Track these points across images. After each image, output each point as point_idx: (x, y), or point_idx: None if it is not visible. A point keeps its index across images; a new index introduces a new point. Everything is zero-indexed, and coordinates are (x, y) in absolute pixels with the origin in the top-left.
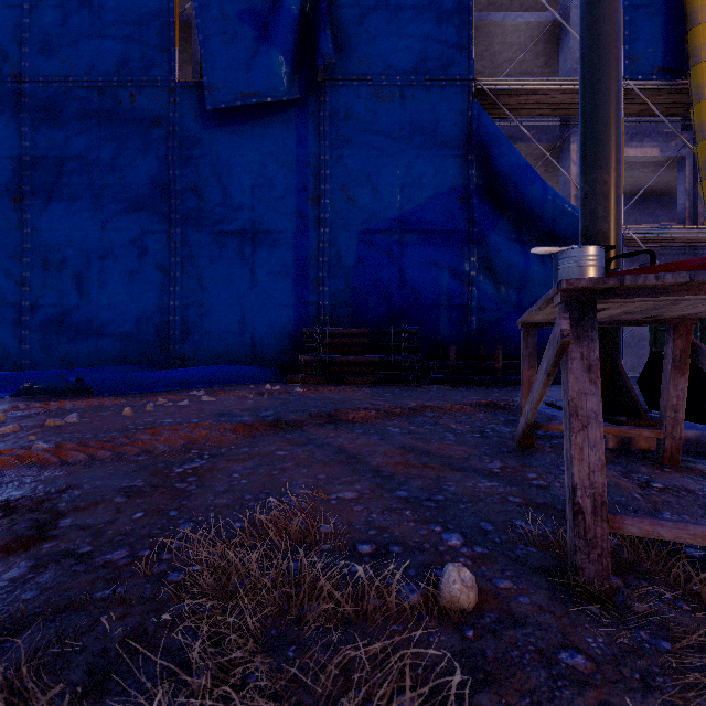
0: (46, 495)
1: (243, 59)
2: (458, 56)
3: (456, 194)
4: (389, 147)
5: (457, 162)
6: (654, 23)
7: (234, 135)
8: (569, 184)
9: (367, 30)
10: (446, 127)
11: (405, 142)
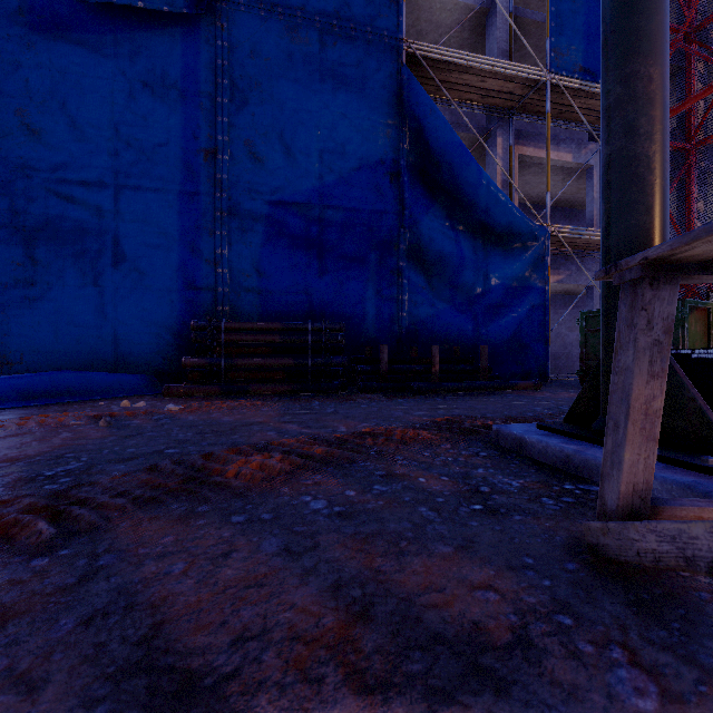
0: None
1: None
2: (387, 9)
3: (385, 169)
4: (307, 101)
5: (386, 132)
6: (576, 21)
7: (87, 46)
8: (495, 179)
9: None
10: (374, 89)
11: (326, 98)
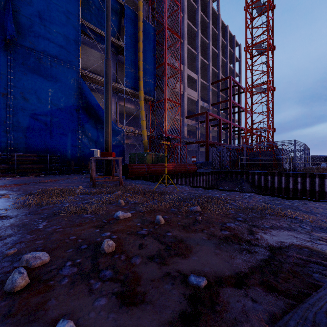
0: None
1: None
2: (75, 59)
3: (74, 108)
4: (45, 82)
5: (74, 96)
6: (132, 75)
7: None
8: (112, 111)
9: (34, 31)
10: (70, 83)
11: (53, 83)
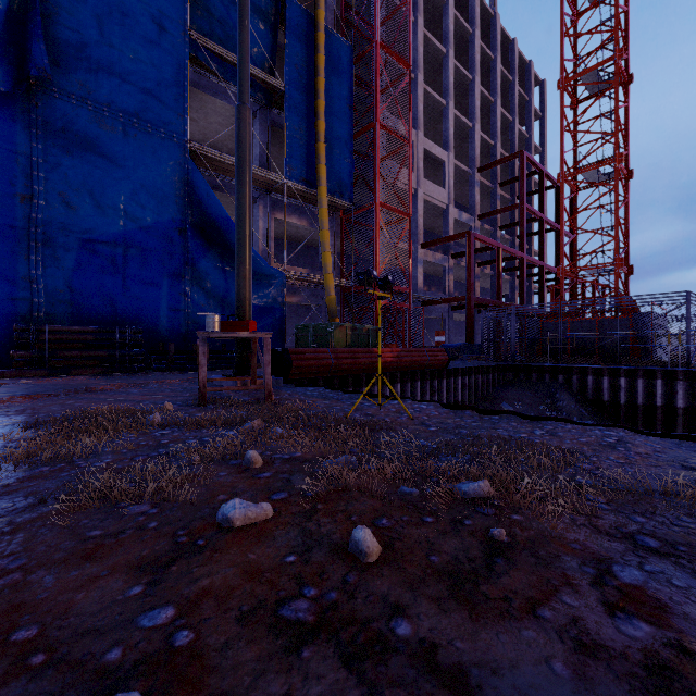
0: None
1: None
2: (176, 119)
3: (174, 225)
4: (113, 171)
5: (175, 201)
6: (302, 151)
7: None
8: (259, 232)
9: (90, 60)
10: (166, 171)
11: (129, 172)
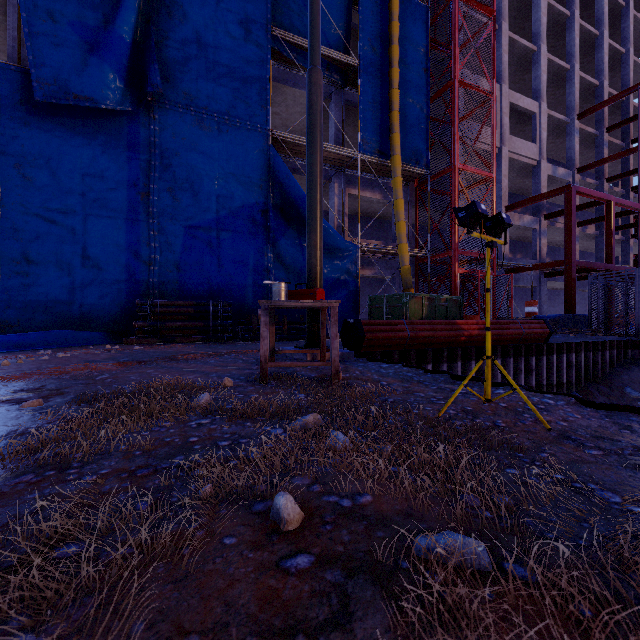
0: (37, 387)
1: (75, 64)
2: (260, 111)
3: (259, 208)
4: (209, 165)
5: (259, 186)
6: (375, 124)
7: (64, 126)
8: (334, 209)
9: (192, 72)
10: (252, 159)
11: (221, 164)
